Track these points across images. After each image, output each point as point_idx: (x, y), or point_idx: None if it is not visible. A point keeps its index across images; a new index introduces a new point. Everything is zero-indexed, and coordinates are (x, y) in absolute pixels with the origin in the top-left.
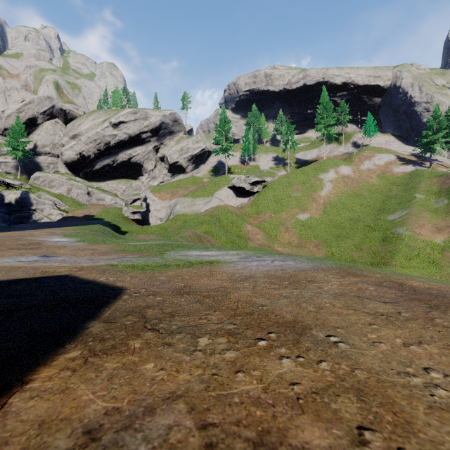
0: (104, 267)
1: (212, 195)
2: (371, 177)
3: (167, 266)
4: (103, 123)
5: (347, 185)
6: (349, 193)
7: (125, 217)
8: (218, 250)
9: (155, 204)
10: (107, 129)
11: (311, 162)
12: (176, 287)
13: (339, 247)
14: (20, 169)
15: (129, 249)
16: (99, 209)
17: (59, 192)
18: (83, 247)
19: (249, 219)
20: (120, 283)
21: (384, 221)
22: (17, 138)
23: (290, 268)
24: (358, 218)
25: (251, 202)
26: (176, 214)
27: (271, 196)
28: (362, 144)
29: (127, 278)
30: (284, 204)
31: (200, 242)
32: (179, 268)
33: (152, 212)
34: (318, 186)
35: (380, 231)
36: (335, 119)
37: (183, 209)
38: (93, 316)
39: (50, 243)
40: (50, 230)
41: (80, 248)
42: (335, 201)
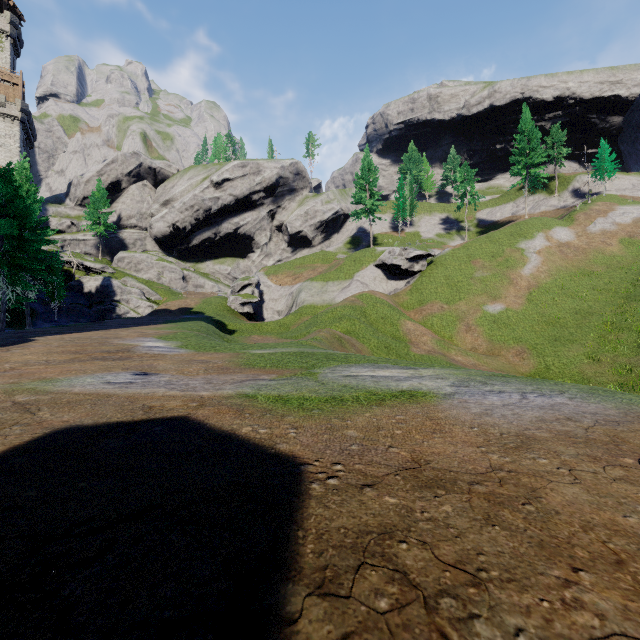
0: (236, 400)
1: (352, 278)
2: (609, 244)
3: (341, 402)
4: (202, 182)
5: (567, 257)
6: (570, 269)
7: (232, 310)
8: (398, 367)
9: (271, 291)
10: (207, 191)
11: (503, 224)
12: (400, 464)
13: (559, 356)
14: (102, 248)
15: (256, 363)
16: (198, 300)
17: (148, 277)
18: (189, 358)
19: (409, 313)
20: (283, 442)
21: (637, 315)
22: (98, 208)
23: (579, 414)
24: (589, 310)
25: (410, 286)
26: (300, 305)
27: (442, 277)
28: (590, 192)
29: (289, 431)
30: (462, 290)
31: (342, 348)
32: (365, 407)
33: (267, 303)
34: (518, 261)
35: (632, 332)
36: (543, 155)
37: (310, 298)
38: (282, 559)
39: (143, 350)
40: (140, 329)
41: (185, 359)
42: (546, 283)
